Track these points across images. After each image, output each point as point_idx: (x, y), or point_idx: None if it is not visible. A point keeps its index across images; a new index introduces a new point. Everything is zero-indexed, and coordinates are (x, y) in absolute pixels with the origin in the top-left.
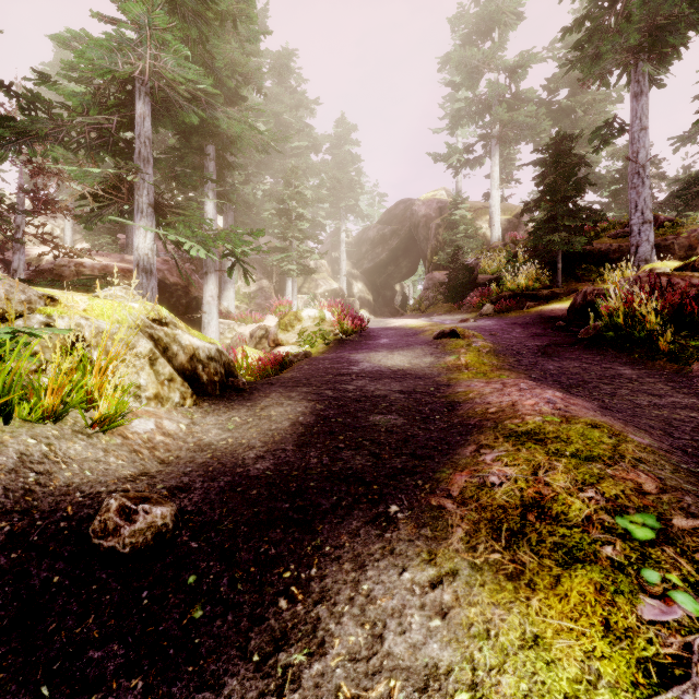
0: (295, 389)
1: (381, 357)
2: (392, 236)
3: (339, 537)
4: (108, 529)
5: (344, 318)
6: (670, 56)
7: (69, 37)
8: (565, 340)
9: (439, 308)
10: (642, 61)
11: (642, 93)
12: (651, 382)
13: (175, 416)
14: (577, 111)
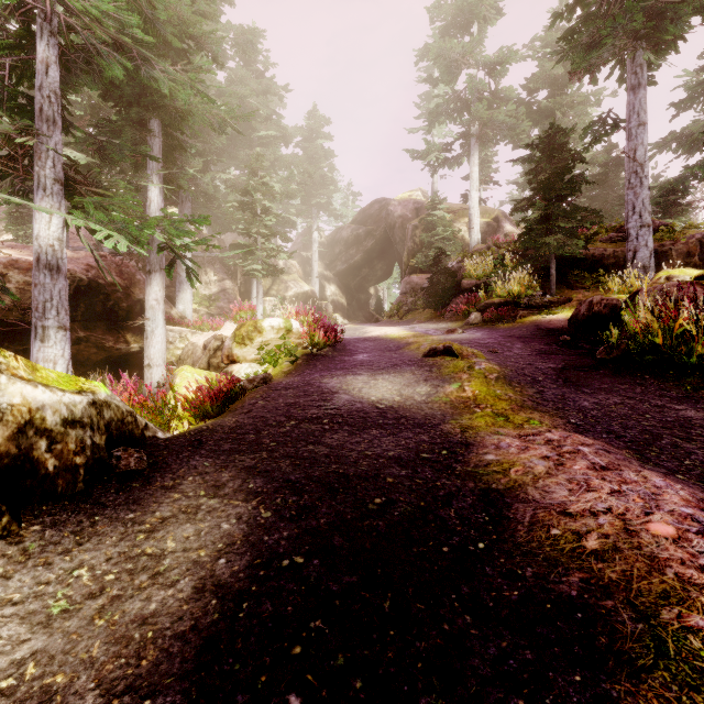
0: (232, 459)
1: (362, 384)
2: (367, 237)
3: None
4: None
5: (315, 328)
6: (664, 50)
7: None
8: (582, 360)
9: (419, 314)
10: (642, 50)
11: (640, 85)
12: None
13: None
14: (556, 113)
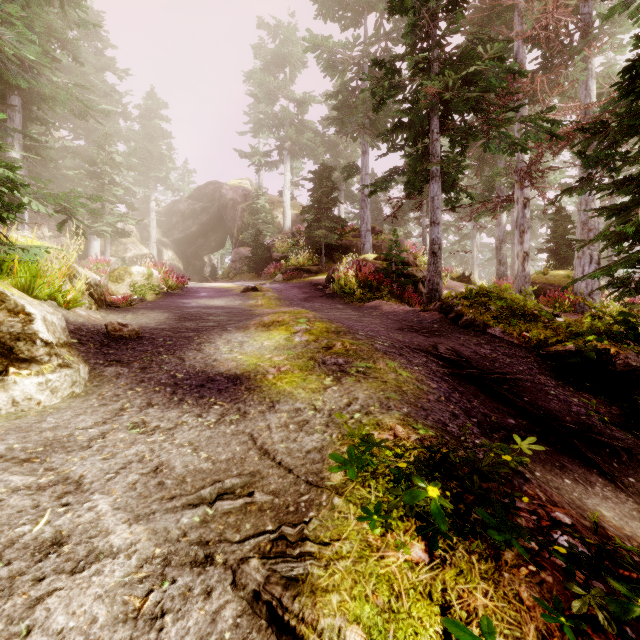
0: (154, 310)
1: (205, 301)
2: (203, 212)
3: (211, 333)
4: (117, 329)
5: (169, 276)
6: None
7: None
8: (319, 294)
9: (245, 277)
10: (366, 134)
11: (366, 152)
12: (347, 309)
13: (91, 312)
14: (340, 146)
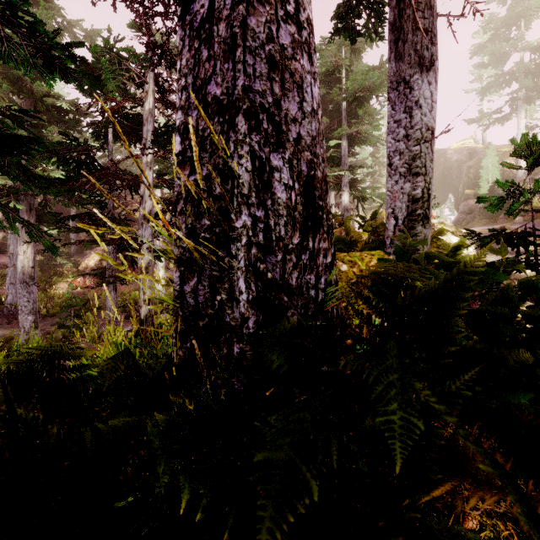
0: None
1: None
2: None
3: None
4: None
5: None
6: None
7: None
8: None
9: (476, 223)
10: None
11: None
12: None
13: None
14: None
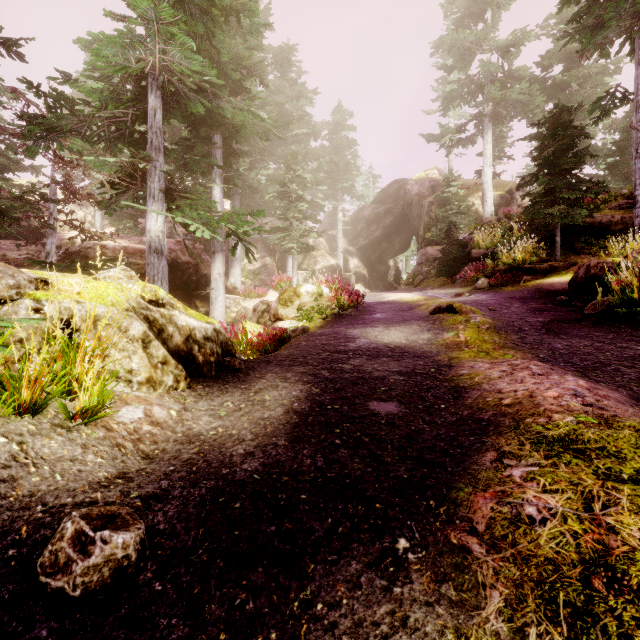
0: (291, 368)
1: (378, 333)
2: (386, 214)
3: (334, 588)
4: (58, 563)
5: (341, 293)
6: None
7: (90, 40)
8: (569, 315)
9: (432, 282)
10: None
11: None
12: None
13: (166, 401)
14: (572, 86)
